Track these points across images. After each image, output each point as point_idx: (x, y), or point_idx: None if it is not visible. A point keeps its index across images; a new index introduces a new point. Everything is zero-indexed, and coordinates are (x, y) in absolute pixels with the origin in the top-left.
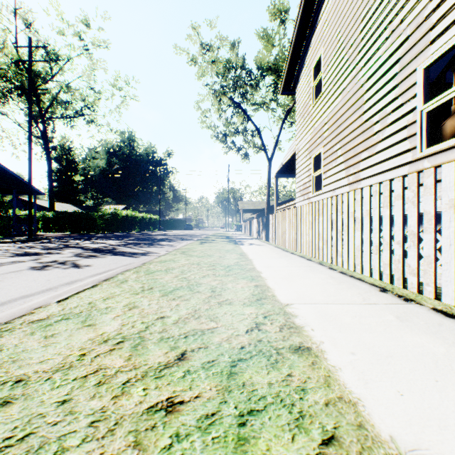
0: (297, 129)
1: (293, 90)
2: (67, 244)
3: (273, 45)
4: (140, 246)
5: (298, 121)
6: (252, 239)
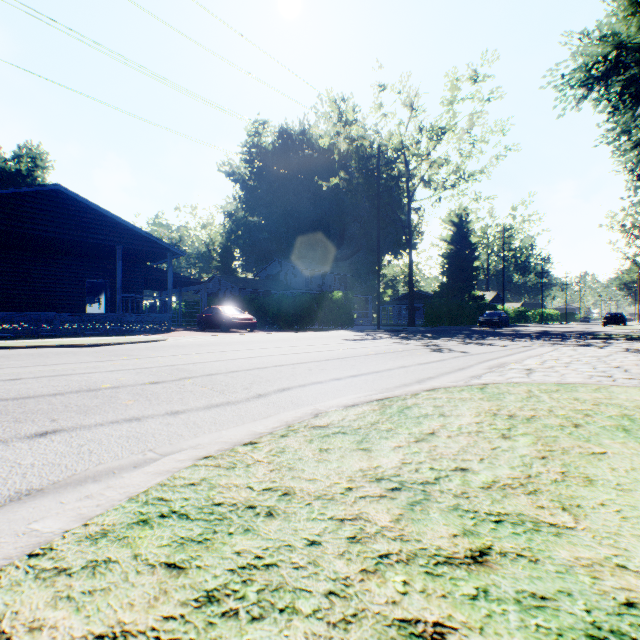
0: None
1: None
2: None
3: None
4: None
5: None
6: None
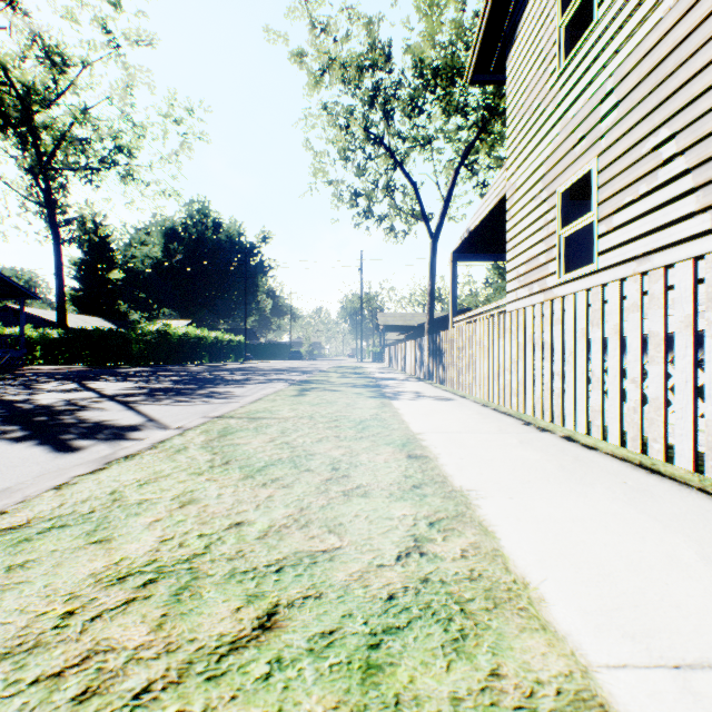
0: (510, 144)
1: (497, 72)
2: (1, 394)
3: (443, 23)
4: (158, 399)
5: (512, 128)
6: (412, 381)
